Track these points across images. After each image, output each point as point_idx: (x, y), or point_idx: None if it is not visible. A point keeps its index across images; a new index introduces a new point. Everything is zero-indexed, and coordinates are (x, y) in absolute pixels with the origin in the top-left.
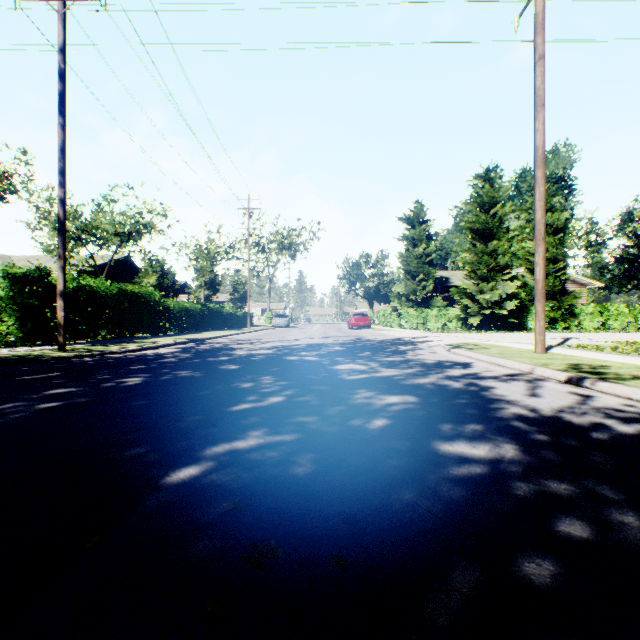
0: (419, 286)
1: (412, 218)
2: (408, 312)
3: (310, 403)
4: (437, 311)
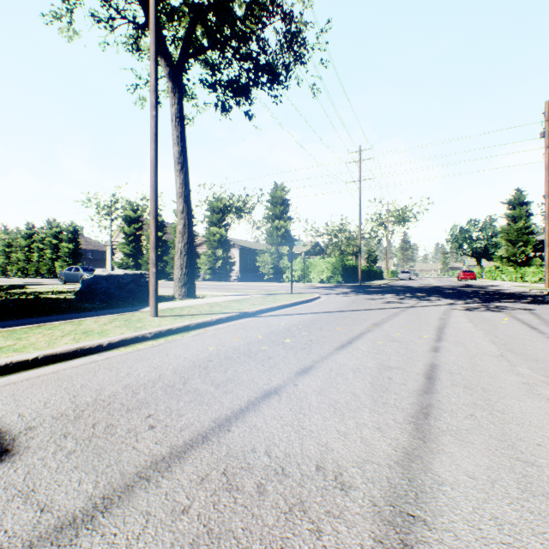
0: (518, 251)
1: (512, 202)
2: (507, 269)
3: (455, 290)
4: (534, 269)
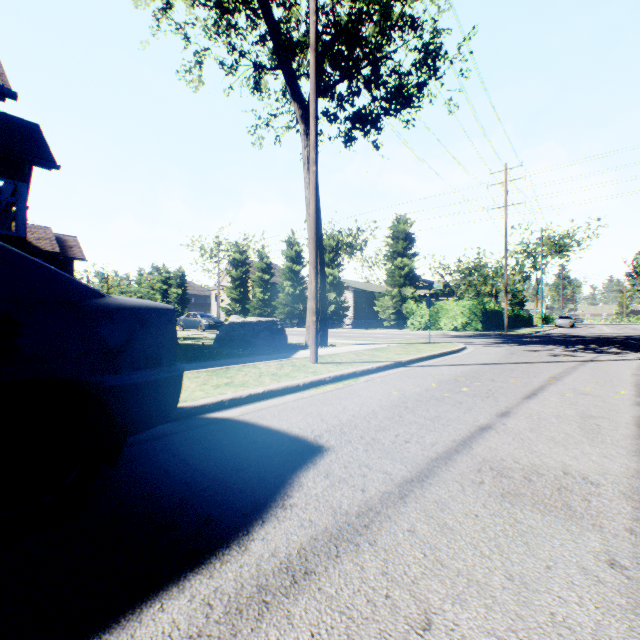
0: None
1: None
2: None
3: None
4: None
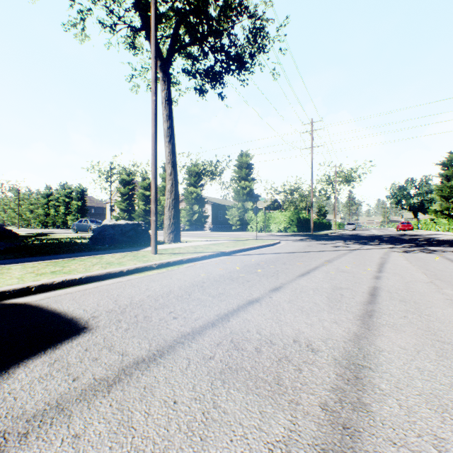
0: (451, 205)
1: (445, 163)
2: (441, 221)
3: (394, 238)
4: None
